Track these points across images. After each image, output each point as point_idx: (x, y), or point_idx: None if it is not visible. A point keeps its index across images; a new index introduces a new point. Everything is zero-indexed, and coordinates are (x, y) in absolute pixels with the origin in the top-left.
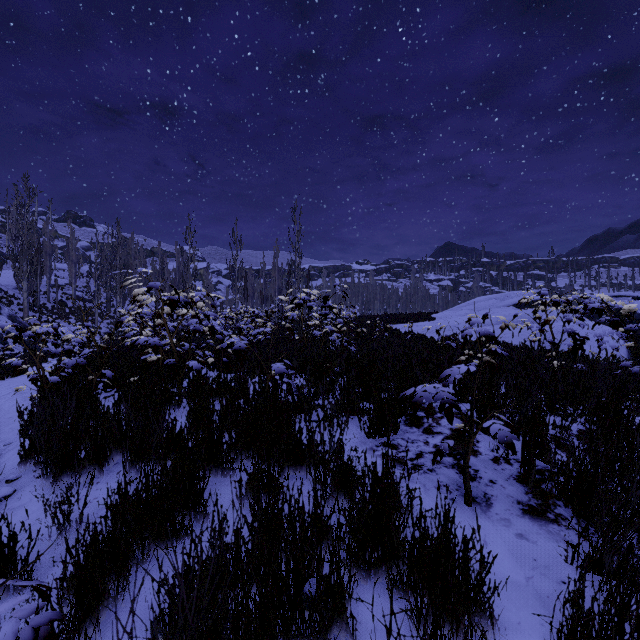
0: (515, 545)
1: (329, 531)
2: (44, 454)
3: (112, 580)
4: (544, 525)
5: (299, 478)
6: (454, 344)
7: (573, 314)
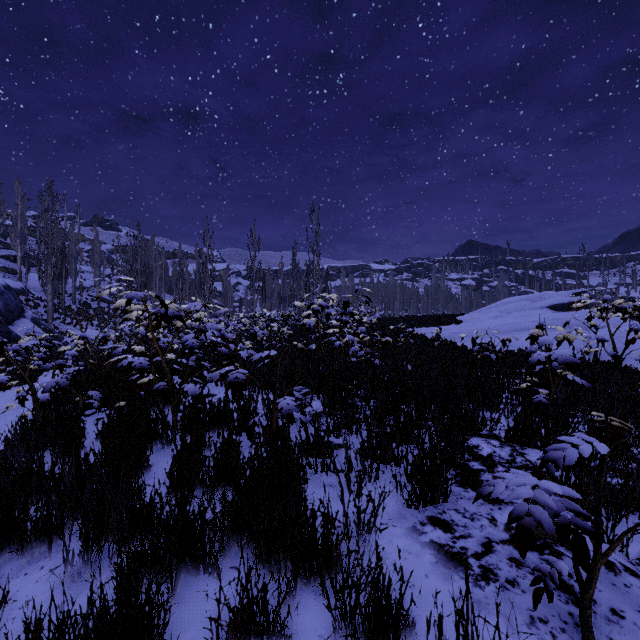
0: None
1: None
2: None
3: None
4: None
5: (312, 590)
6: (493, 356)
7: None
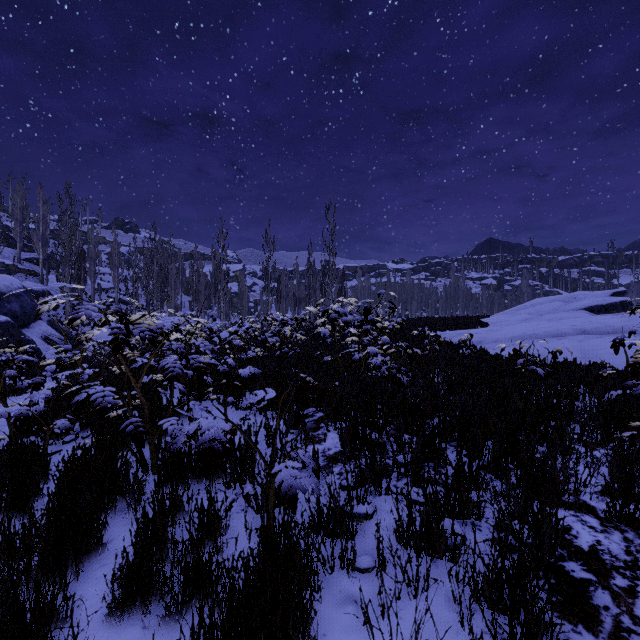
0: None
1: None
2: None
3: None
4: None
5: None
6: (541, 370)
7: None
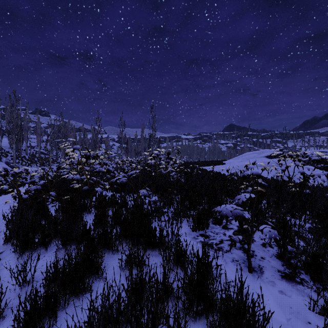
0: (278, 298)
1: (172, 291)
2: (16, 240)
3: (47, 319)
4: (294, 285)
5: (154, 255)
6: (236, 177)
7: (300, 162)
